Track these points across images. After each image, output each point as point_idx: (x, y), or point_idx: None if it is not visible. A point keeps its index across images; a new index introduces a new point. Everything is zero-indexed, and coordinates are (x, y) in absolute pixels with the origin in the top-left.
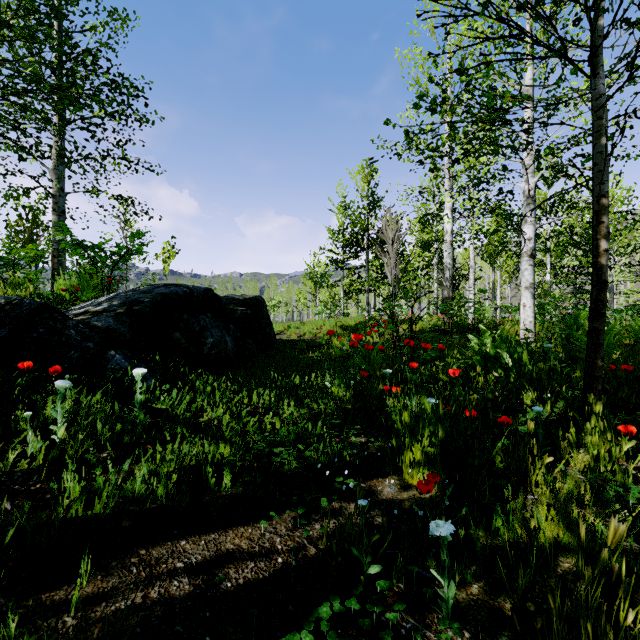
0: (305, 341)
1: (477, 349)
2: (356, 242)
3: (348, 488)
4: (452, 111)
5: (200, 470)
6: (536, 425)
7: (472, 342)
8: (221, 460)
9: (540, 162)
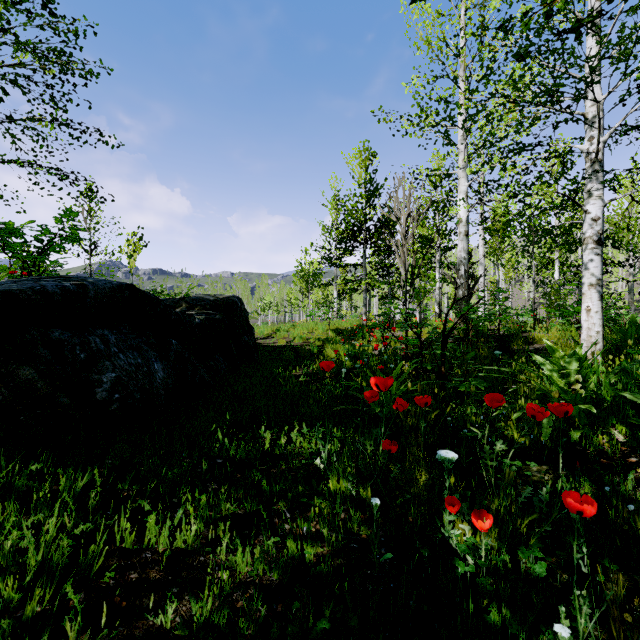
0: (294, 348)
1: (559, 382)
2: (352, 235)
3: None
4: None
5: None
6: None
7: (545, 369)
8: None
9: None
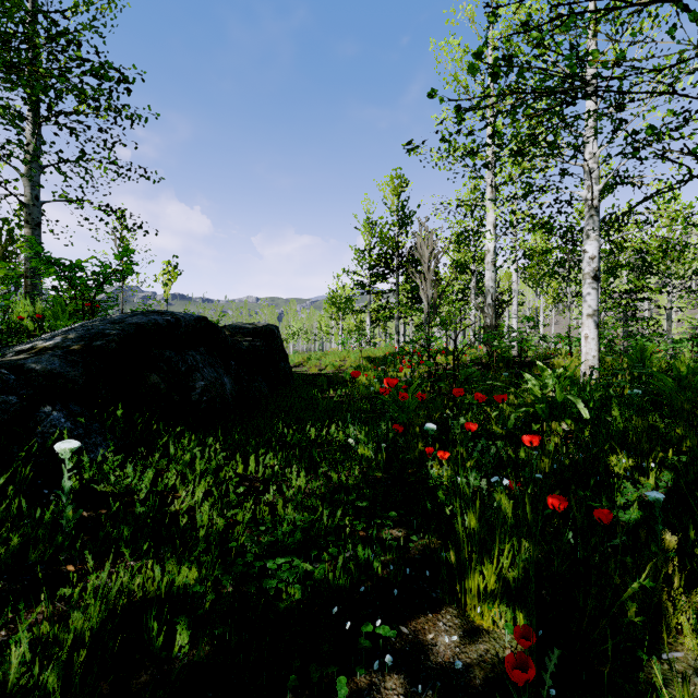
0: (326, 375)
1: (537, 392)
2: (384, 263)
3: (381, 638)
4: (520, 76)
5: (145, 612)
6: (642, 511)
7: (530, 383)
8: (183, 588)
9: (636, 149)
